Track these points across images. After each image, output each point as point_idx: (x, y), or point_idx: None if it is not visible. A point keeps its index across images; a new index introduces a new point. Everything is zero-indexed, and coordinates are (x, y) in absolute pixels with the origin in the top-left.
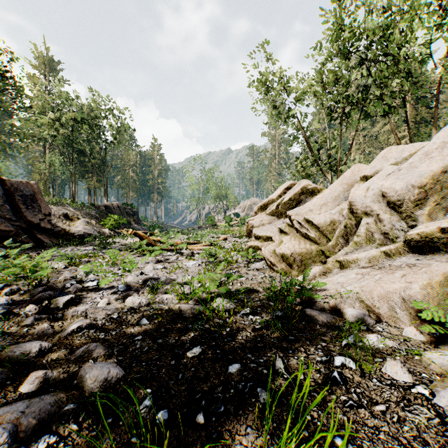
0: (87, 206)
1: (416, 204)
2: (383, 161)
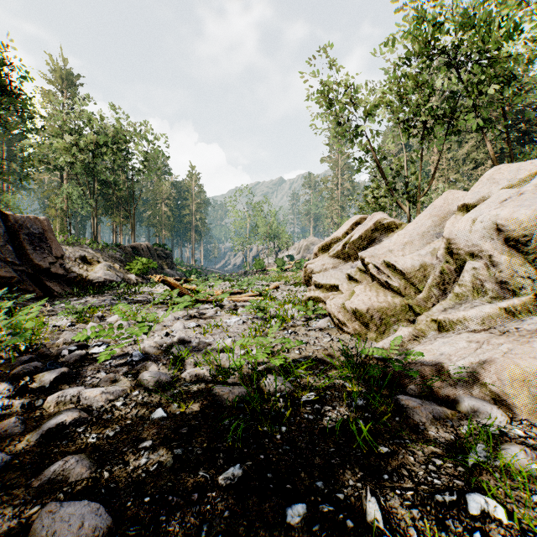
0: (110, 247)
1: None
2: (491, 184)
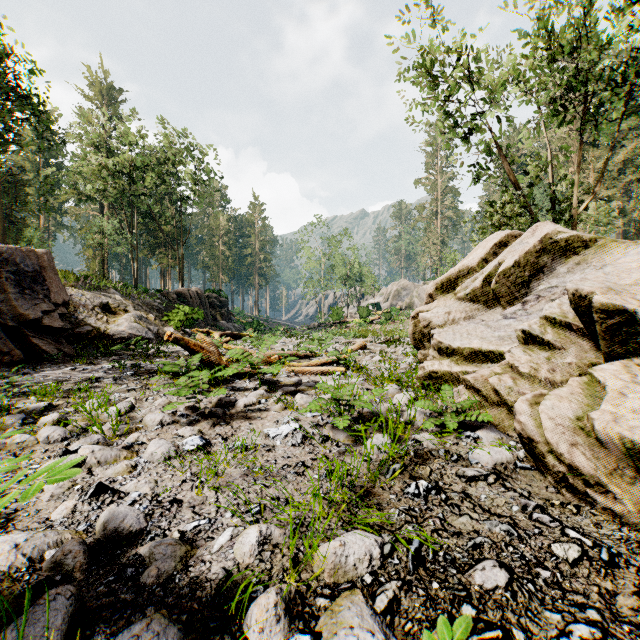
0: (149, 292)
1: None
2: None
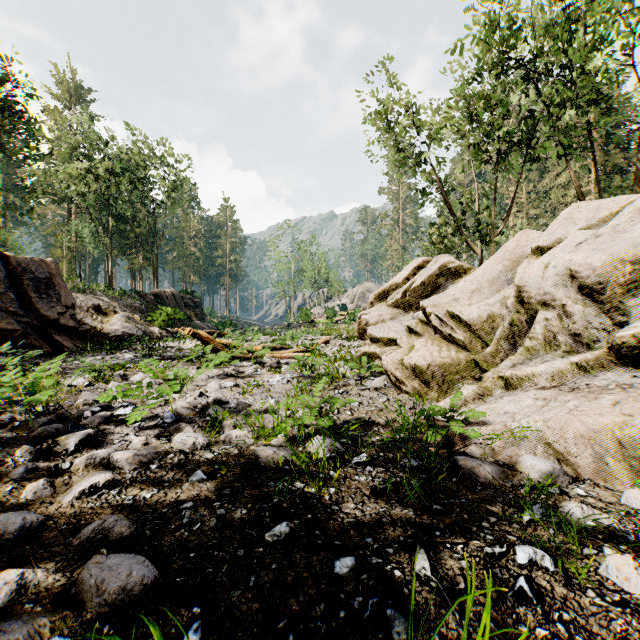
0: (128, 294)
1: (626, 289)
2: (568, 224)
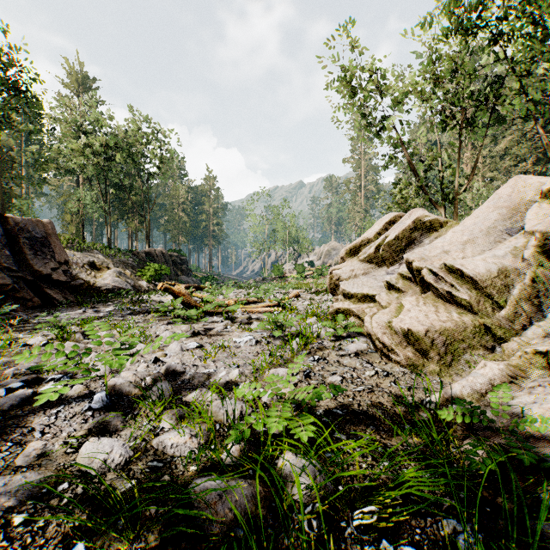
0: (123, 252)
1: None
2: None
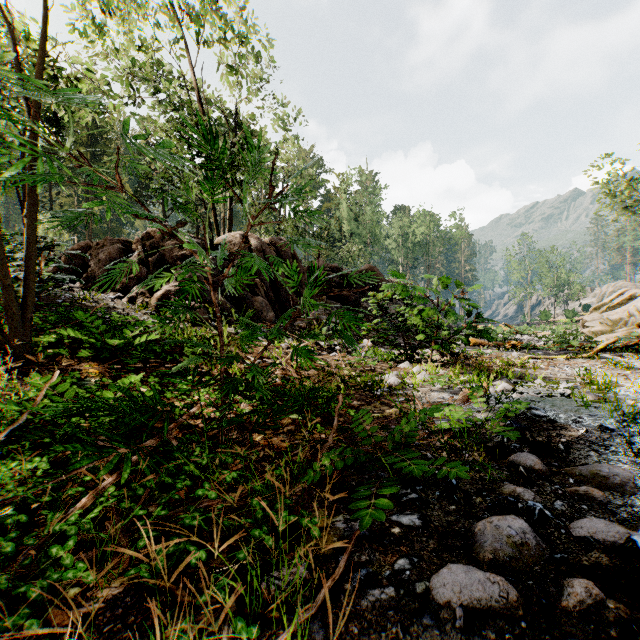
0: None
1: None
2: None
